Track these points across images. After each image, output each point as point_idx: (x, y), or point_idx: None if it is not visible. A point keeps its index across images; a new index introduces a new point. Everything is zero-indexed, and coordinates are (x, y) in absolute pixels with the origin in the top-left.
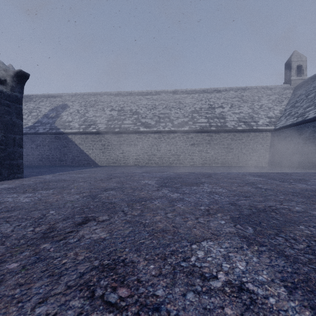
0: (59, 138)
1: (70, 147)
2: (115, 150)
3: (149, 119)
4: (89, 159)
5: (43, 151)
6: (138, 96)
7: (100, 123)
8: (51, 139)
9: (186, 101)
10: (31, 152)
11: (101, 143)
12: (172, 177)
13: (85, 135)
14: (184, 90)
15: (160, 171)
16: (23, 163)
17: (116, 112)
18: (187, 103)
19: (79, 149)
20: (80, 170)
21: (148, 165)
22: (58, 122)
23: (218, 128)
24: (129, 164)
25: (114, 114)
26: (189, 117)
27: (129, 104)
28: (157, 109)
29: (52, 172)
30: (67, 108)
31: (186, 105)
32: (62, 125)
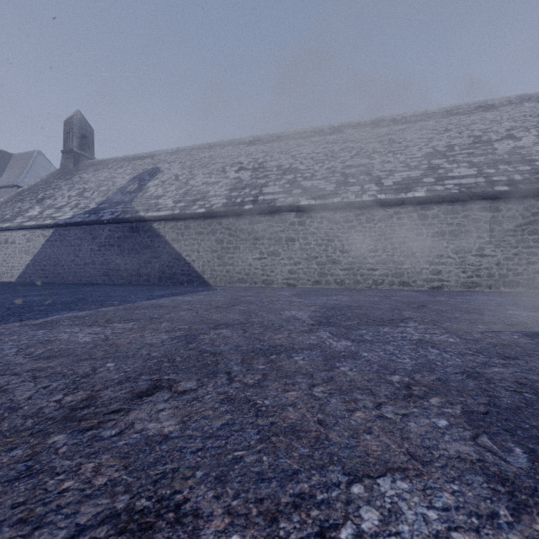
0: (138, 229)
1: (157, 248)
2: (245, 252)
3: (321, 180)
4: (191, 272)
5: (109, 256)
6: (295, 139)
7: (215, 195)
8: (123, 232)
9: (408, 136)
10: (91, 259)
11: (216, 238)
12: (510, 383)
13: (184, 222)
14: (398, 115)
15: (374, 316)
16: (79, 279)
17: (249, 173)
18: (410, 141)
19: (172, 252)
20: (146, 301)
21: (319, 287)
22: (139, 199)
23: (519, 185)
24: (275, 284)
25: (245, 176)
26: (422, 167)
27: (275, 157)
28: (338, 159)
29: (53, 310)
30: (158, 174)
31: (410, 144)
32: (145, 204)
